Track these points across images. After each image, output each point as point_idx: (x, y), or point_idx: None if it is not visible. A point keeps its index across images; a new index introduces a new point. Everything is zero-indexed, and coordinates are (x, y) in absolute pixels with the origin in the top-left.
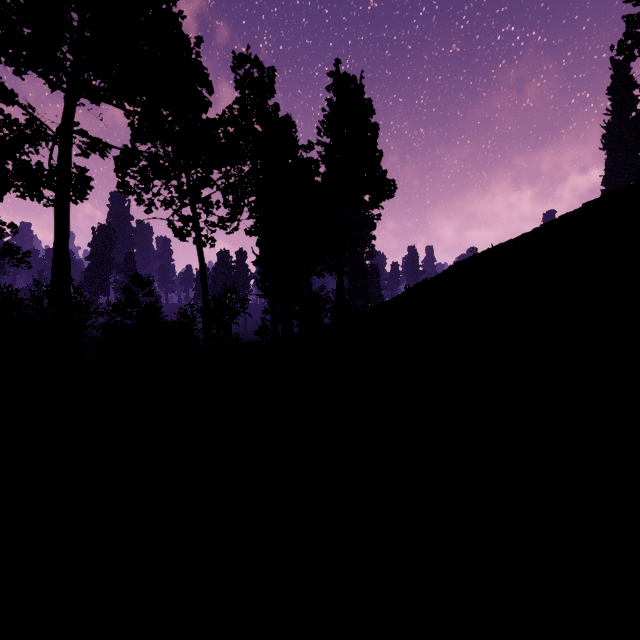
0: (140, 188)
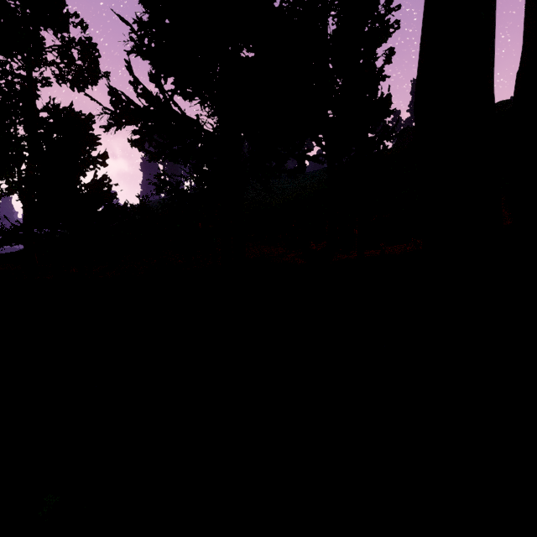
0: None
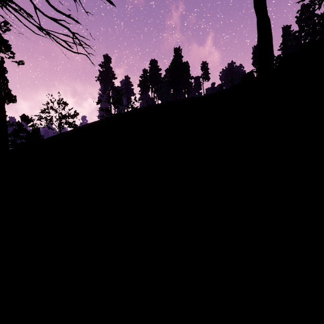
0: None
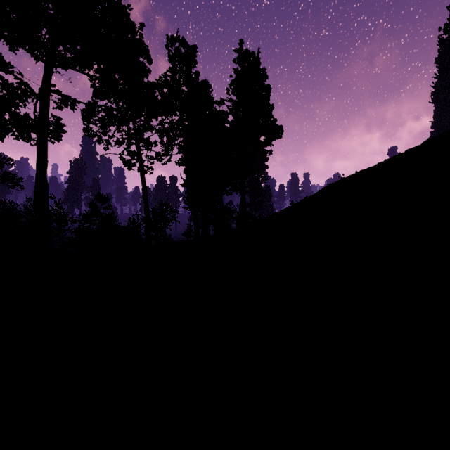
0: (100, 132)
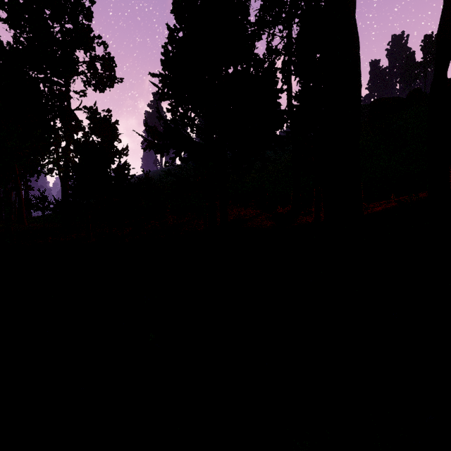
0: None
